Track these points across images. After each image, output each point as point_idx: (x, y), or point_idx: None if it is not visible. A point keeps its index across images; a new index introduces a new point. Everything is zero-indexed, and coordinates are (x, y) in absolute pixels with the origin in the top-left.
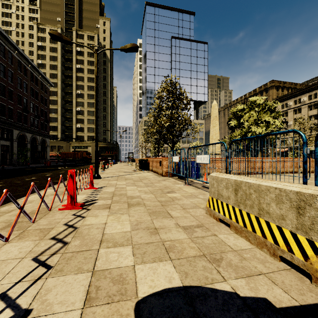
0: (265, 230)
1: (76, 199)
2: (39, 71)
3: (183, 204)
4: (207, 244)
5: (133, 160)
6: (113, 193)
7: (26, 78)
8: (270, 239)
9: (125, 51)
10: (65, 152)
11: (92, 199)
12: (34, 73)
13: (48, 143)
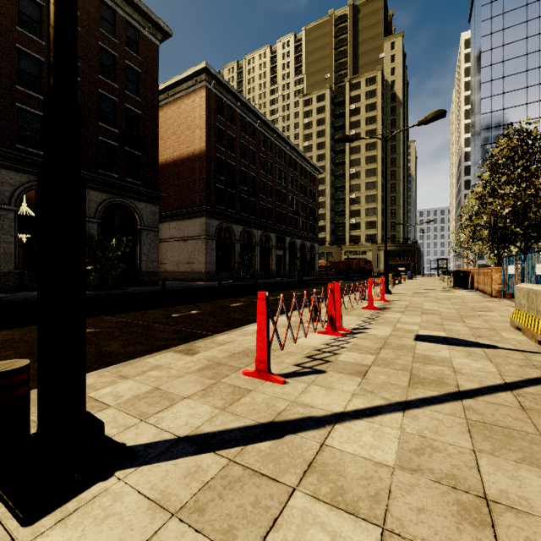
0: (535, 325)
1: (373, 303)
2: (308, 160)
3: (489, 319)
4: (482, 333)
5: (447, 272)
6: (407, 305)
7: (296, 173)
8: (535, 330)
9: (425, 124)
10: (336, 261)
11: (386, 307)
12: (303, 165)
13: (317, 249)
